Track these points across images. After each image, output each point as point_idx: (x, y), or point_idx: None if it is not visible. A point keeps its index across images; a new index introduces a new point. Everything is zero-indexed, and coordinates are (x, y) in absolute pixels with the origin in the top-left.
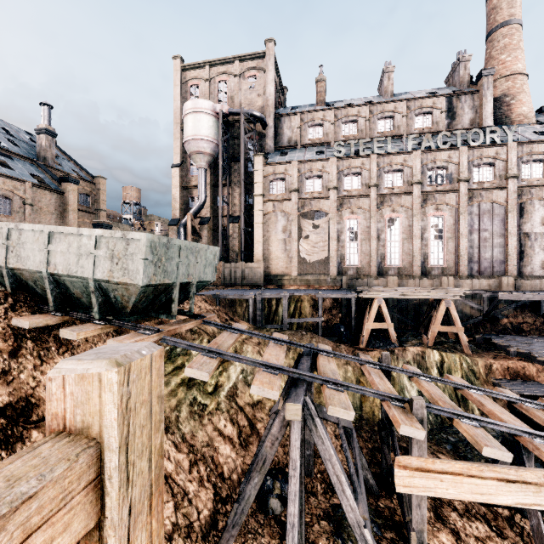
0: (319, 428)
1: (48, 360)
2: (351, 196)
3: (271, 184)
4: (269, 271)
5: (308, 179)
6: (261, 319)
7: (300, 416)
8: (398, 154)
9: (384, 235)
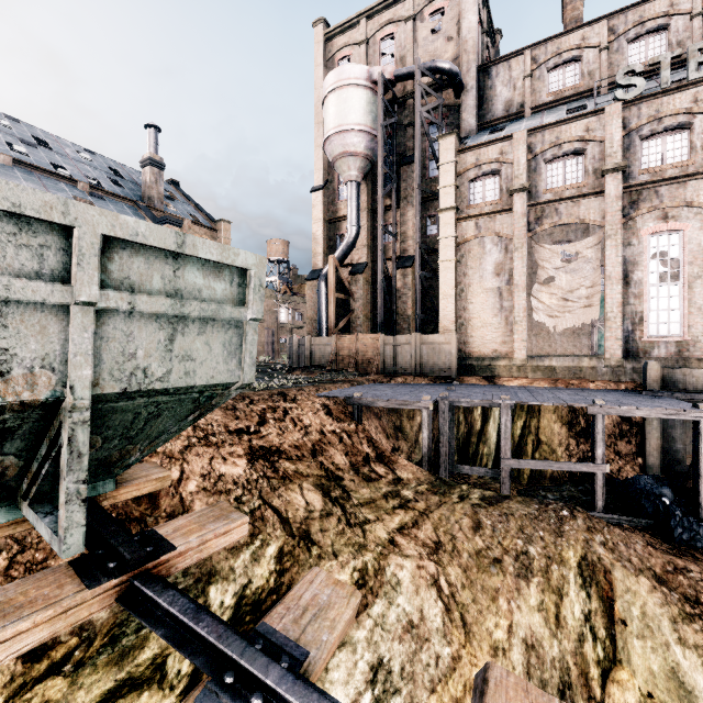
0: None
1: None
2: (662, 181)
3: (472, 187)
4: (468, 350)
5: (550, 164)
6: (450, 446)
7: None
8: None
9: None
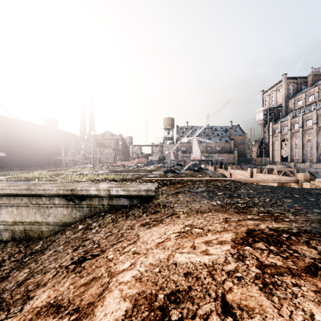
0: None
1: None
2: (294, 132)
3: (275, 131)
4: (274, 160)
5: (284, 127)
6: None
7: None
8: (309, 112)
9: (305, 146)
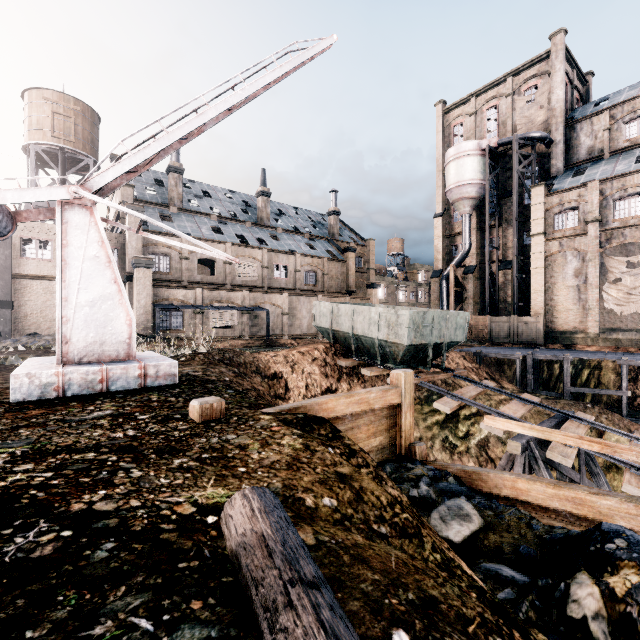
0: (541, 469)
1: (353, 387)
2: None
3: (556, 218)
4: (554, 326)
5: (618, 201)
6: (535, 383)
7: (519, 452)
8: None
9: None
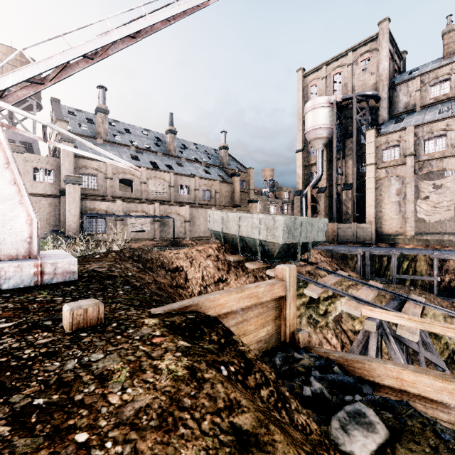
0: (391, 343)
1: (239, 277)
2: None
3: (384, 153)
4: (382, 231)
5: (427, 141)
6: (370, 272)
7: (374, 329)
8: None
9: None
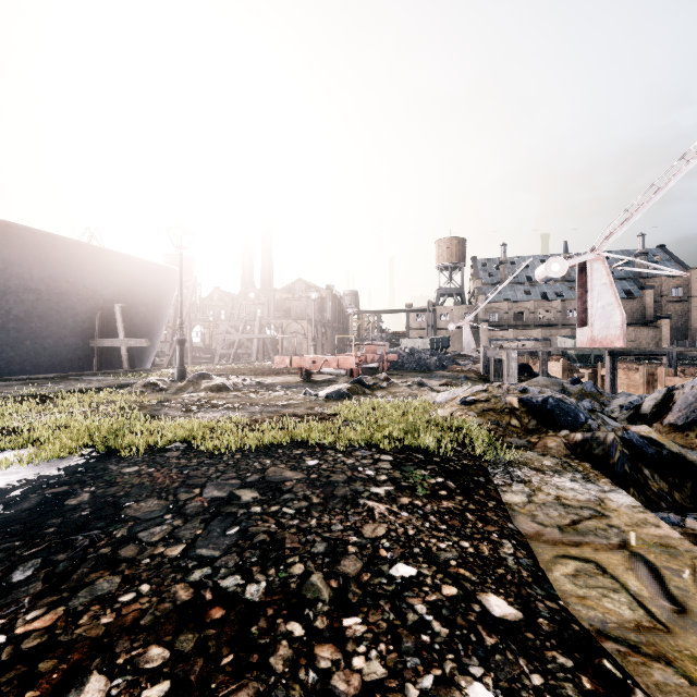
0: None
1: None
2: None
3: None
4: None
5: None
6: None
7: None
8: None
9: None
